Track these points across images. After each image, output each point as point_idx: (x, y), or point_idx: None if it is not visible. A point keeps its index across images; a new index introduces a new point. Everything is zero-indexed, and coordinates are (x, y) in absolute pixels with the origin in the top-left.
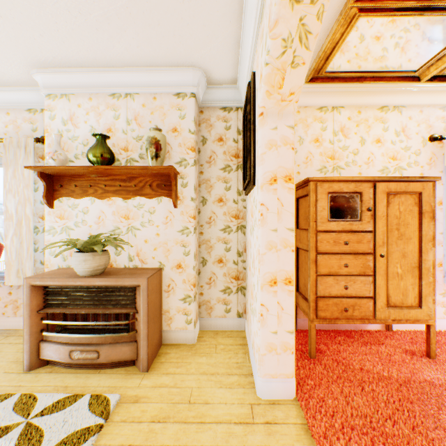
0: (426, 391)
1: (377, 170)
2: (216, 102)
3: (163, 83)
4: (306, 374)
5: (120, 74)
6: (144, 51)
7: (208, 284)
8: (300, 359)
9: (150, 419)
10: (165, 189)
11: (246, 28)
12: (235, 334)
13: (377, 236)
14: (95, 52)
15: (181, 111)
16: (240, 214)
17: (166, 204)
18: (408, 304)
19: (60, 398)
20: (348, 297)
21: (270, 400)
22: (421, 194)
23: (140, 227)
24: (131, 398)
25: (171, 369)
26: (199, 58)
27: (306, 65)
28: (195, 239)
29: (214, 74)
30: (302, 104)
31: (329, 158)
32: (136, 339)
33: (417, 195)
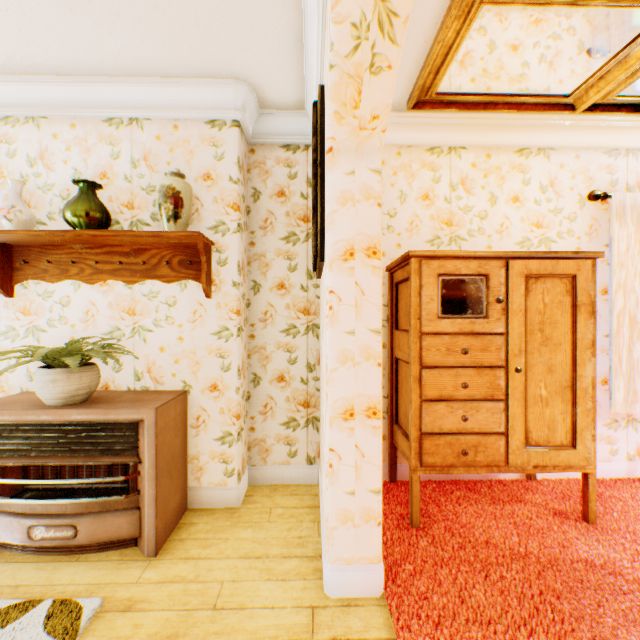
0: (581, 577)
1: (514, 242)
2: (274, 136)
3: (188, 103)
4: (404, 553)
5: (119, 87)
6: (154, 51)
7: (263, 414)
8: (397, 530)
9: None
10: (192, 269)
11: (308, 17)
12: (304, 489)
13: (511, 341)
14: (74, 50)
15: (217, 148)
16: (311, 307)
17: (193, 292)
18: (556, 443)
19: (2, 607)
20: (469, 434)
21: (343, 599)
22: (575, 277)
23: (153, 327)
24: (120, 604)
25: (194, 551)
26: (243, 65)
27: (393, 71)
28: (240, 345)
29: (268, 92)
30: (405, 143)
31: (444, 224)
32: (139, 504)
33: (570, 279)
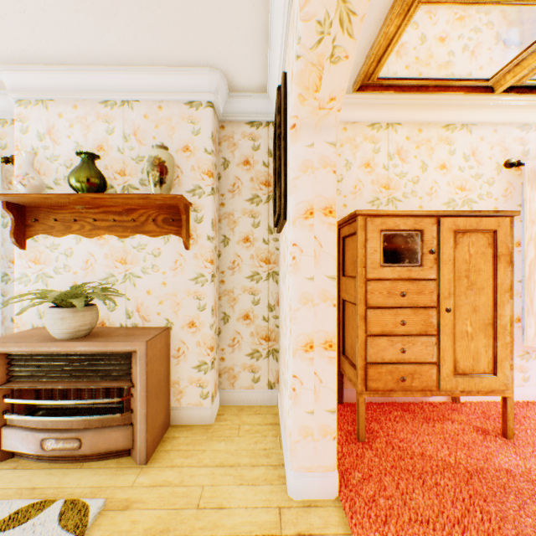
0: (504, 484)
1: (441, 203)
2: (241, 114)
3: (171, 88)
4: (353, 463)
5: (114, 74)
6: (144, 45)
7: (231, 347)
8: (346, 443)
9: (142, 534)
10: (174, 225)
11: (274, 15)
12: (265, 409)
13: (442, 285)
14: (78, 44)
15: (195, 125)
16: (271, 257)
17: (175, 244)
18: (479, 371)
19: (22, 506)
20: (406, 363)
21: (304, 501)
22: (496, 232)
23: (141, 274)
24: (120, 504)
25: (177, 460)
26: (217, 55)
27: (350, 60)
28: (213, 289)
29: (237, 78)
30: (350, 120)
31: (383, 187)
32: (132, 421)
33: (491, 234)
